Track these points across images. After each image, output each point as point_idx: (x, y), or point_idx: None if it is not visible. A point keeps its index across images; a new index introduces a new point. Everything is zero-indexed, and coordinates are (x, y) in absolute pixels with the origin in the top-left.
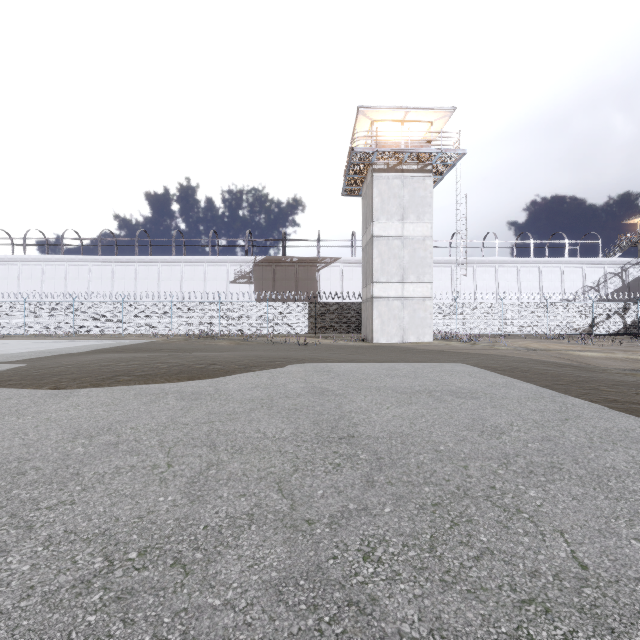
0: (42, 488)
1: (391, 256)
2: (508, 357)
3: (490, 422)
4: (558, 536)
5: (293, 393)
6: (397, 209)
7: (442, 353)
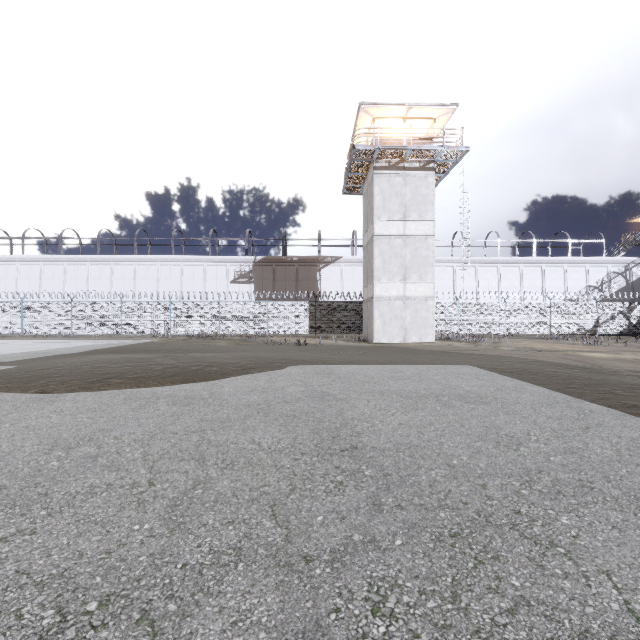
0: (2, 513)
1: (393, 255)
2: (514, 358)
3: (505, 431)
4: (605, 579)
5: (292, 397)
6: (399, 207)
7: (445, 354)
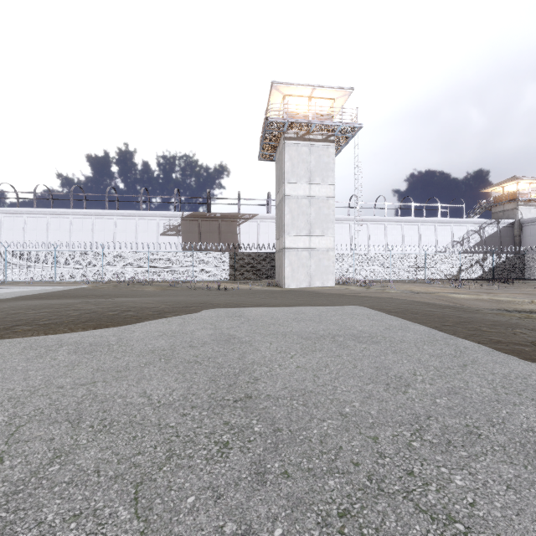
0: None
1: (300, 213)
2: (398, 299)
3: (393, 371)
4: None
5: (198, 341)
6: (305, 172)
7: (343, 296)
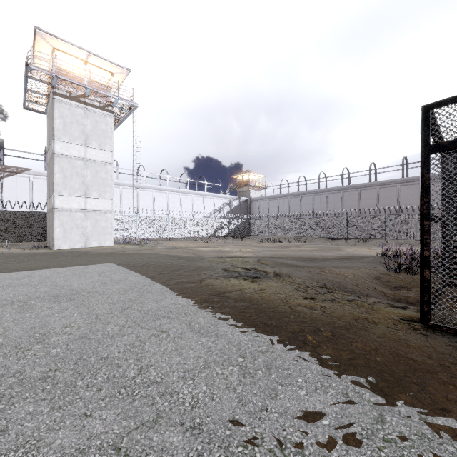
0: None
1: (74, 173)
2: (155, 255)
3: (47, 328)
4: None
5: None
6: (80, 134)
7: (110, 255)
